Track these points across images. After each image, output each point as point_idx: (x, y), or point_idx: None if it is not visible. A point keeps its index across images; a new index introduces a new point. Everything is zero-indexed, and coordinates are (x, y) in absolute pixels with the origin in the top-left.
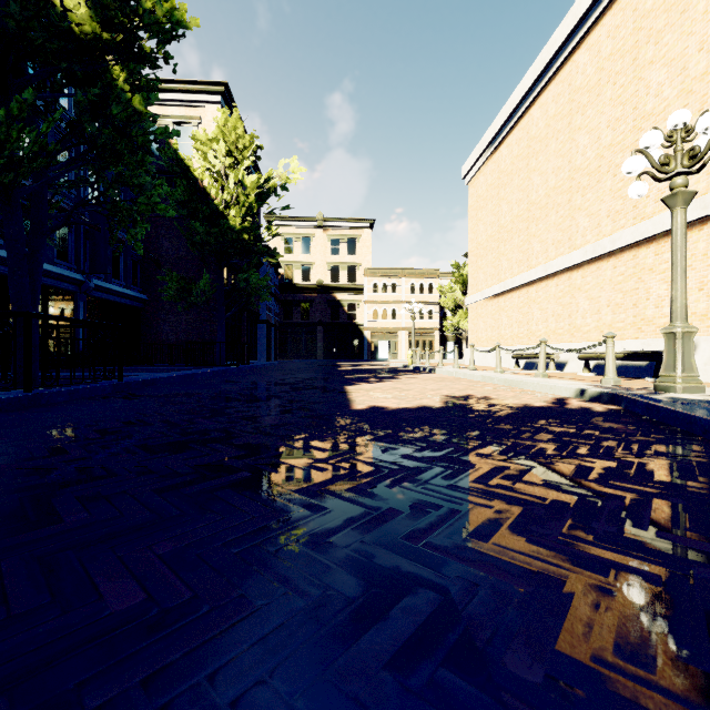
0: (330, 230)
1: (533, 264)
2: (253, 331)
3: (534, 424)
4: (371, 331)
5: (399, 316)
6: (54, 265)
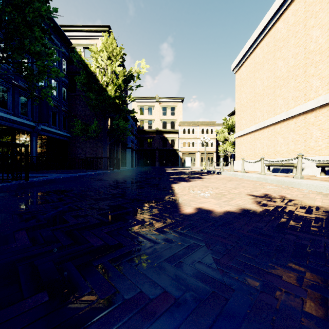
0: (162, 103)
1: (277, 112)
2: (124, 152)
3: None
4: (182, 152)
5: (196, 145)
6: (19, 118)
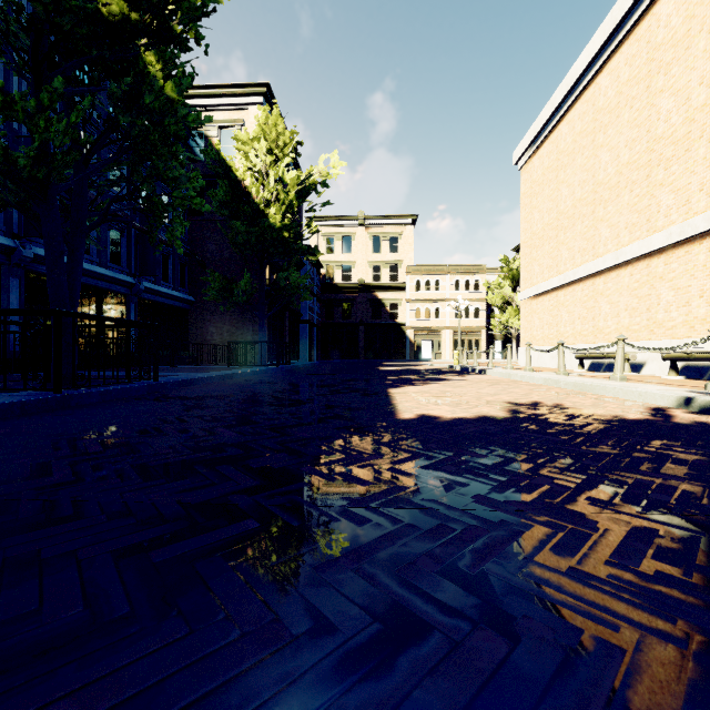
0: (371, 228)
1: (600, 252)
2: (295, 331)
3: (646, 447)
4: (413, 330)
5: (443, 315)
6: (108, 269)
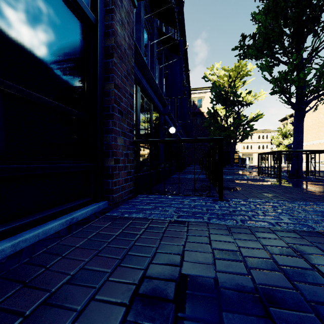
0: None
1: (320, 138)
2: None
3: None
4: (242, 153)
5: (253, 148)
6: None
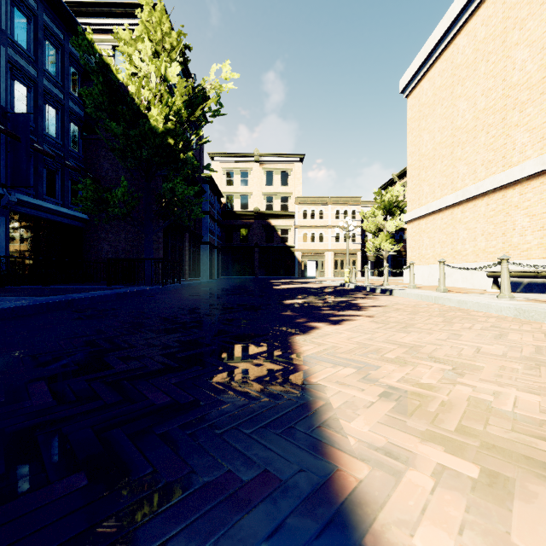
0: (265, 164)
1: (514, 161)
2: (196, 251)
3: None
4: (301, 252)
5: (326, 239)
6: None
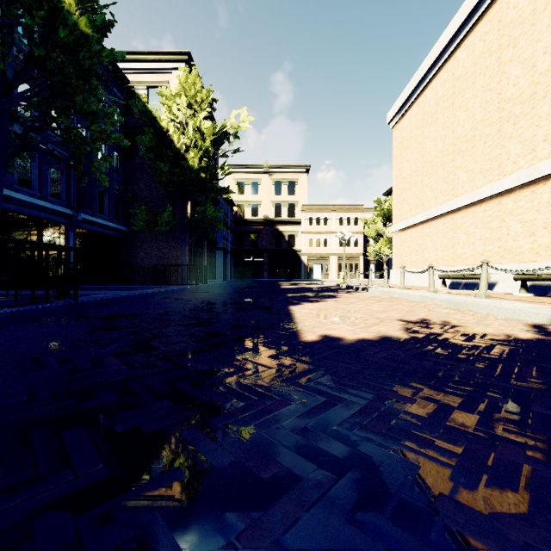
0: (273, 175)
1: (458, 193)
2: (212, 256)
3: None
4: (307, 256)
5: (330, 244)
6: (48, 202)
